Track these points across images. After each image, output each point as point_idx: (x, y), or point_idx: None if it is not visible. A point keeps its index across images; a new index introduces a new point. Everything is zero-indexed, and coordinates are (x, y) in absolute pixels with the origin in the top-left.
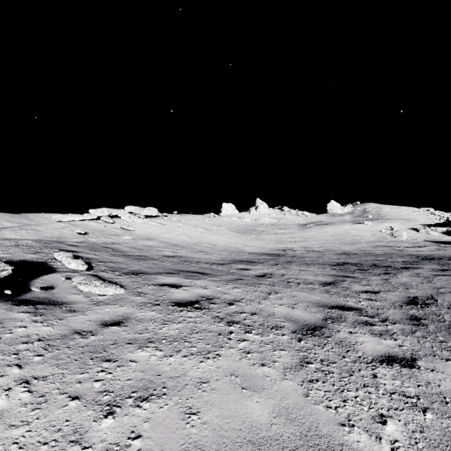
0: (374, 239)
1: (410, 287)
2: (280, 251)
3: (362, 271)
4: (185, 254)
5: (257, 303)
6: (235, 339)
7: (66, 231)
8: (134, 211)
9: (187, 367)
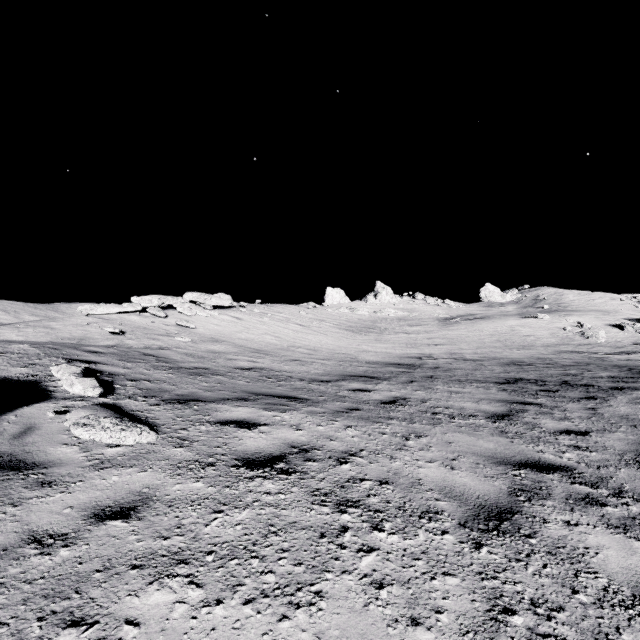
0: (555, 342)
1: (638, 423)
2: (414, 359)
3: (549, 394)
4: (270, 365)
5: (388, 458)
6: (352, 547)
7: (93, 329)
8: (198, 299)
9: (251, 637)
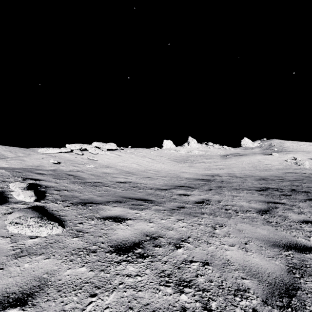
0: (282, 167)
1: None
2: (210, 176)
3: (287, 197)
4: (134, 180)
5: (205, 243)
6: None
7: (44, 161)
8: (99, 145)
9: None
